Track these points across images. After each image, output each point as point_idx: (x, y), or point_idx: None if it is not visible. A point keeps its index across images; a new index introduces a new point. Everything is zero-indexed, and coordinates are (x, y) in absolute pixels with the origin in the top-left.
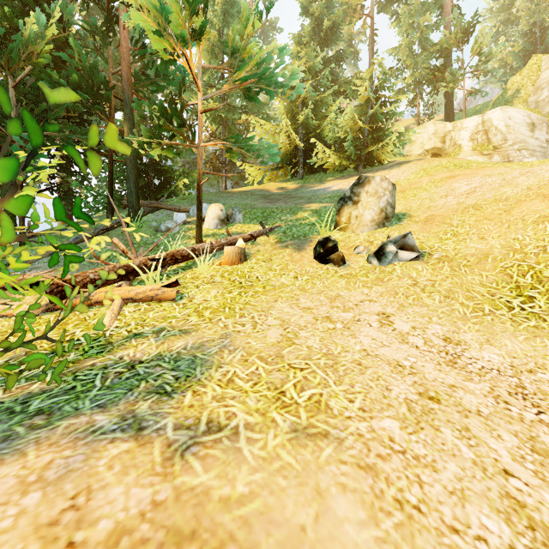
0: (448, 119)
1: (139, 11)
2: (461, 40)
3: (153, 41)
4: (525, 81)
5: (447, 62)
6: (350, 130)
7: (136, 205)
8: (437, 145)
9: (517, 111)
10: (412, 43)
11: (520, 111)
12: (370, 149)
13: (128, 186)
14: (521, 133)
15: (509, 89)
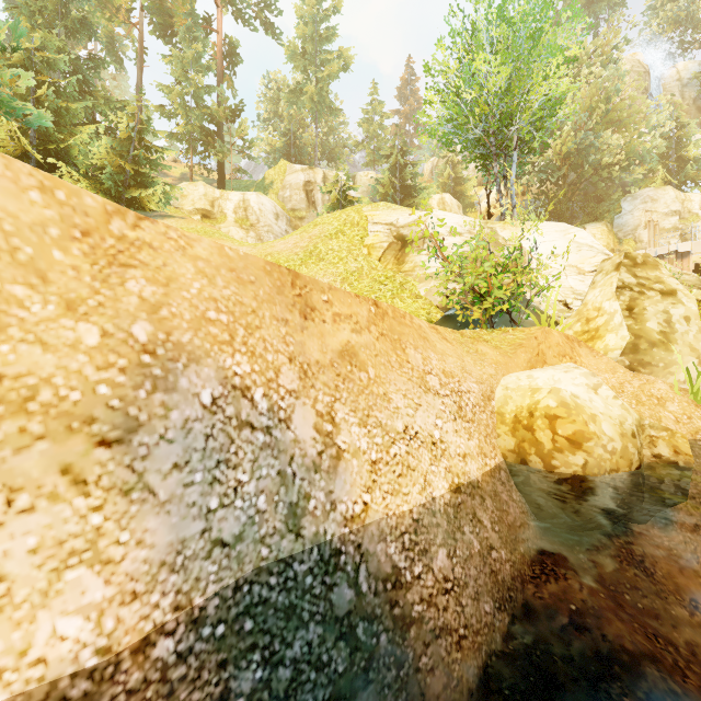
0: (220, 185)
1: None
2: (230, 118)
3: None
4: (277, 177)
5: (220, 129)
6: (108, 163)
7: None
8: (207, 207)
9: (268, 200)
10: (185, 92)
11: (270, 201)
12: (132, 192)
13: None
14: (270, 219)
15: (267, 179)
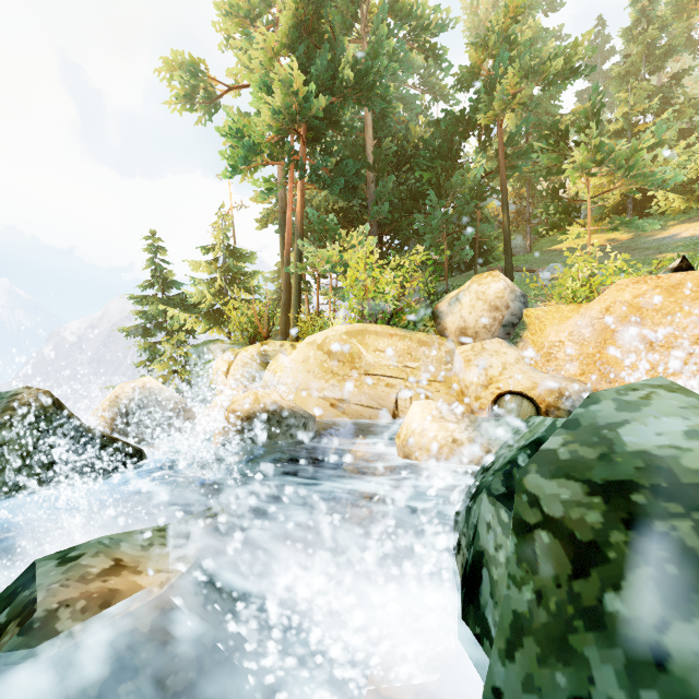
0: None
1: (433, 93)
2: None
3: (573, 178)
4: None
5: None
6: None
7: (512, 271)
8: None
9: None
10: None
11: None
12: None
13: (506, 258)
14: None
15: None
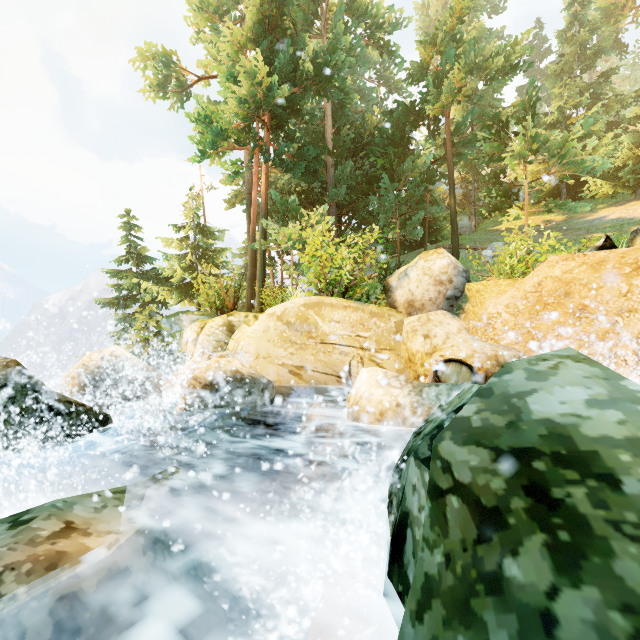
0: None
1: (388, 86)
2: None
3: (512, 165)
4: None
5: None
6: (626, 159)
7: (458, 248)
8: None
9: None
10: None
11: None
12: None
13: (453, 237)
14: None
15: None
